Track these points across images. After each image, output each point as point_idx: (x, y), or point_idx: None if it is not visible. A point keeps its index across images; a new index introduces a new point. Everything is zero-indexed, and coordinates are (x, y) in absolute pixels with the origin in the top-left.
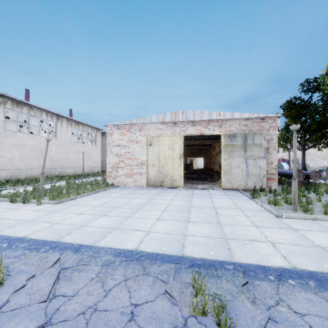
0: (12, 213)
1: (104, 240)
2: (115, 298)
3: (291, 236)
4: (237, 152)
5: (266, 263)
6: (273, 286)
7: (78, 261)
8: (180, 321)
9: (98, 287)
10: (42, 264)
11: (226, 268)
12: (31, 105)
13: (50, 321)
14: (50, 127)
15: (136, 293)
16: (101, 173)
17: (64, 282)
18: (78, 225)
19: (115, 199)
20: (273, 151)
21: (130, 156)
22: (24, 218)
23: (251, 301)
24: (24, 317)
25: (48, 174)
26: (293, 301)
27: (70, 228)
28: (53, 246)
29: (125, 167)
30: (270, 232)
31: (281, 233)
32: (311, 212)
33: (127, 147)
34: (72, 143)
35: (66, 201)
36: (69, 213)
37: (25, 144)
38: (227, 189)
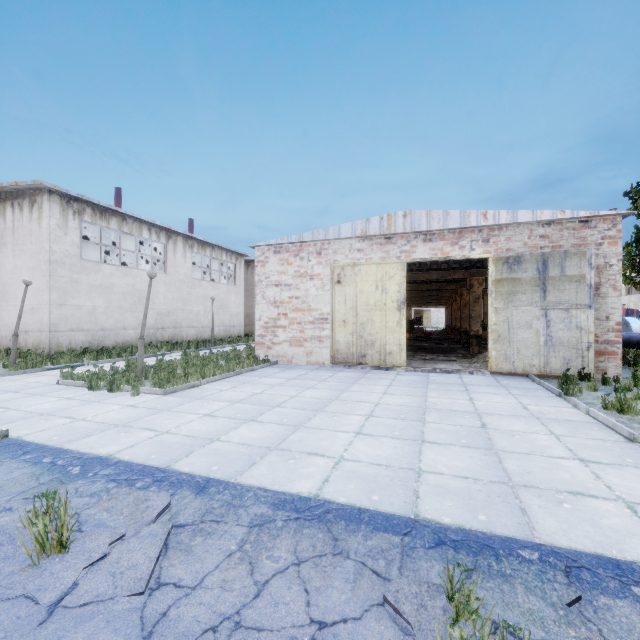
0: (90, 410)
1: (253, 472)
2: (276, 601)
3: None
4: (524, 295)
5: (619, 552)
6: None
7: (204, 513)
8: None
9: (243, 573)
10: (138, 514)
11: (522, 558)
12: (124, 215)
13: (151, 639)
14: (156, 253)
15: (321, 597)
16: (244, 337)
17: (177, 556)
18: (203, 438)
19: (272, 388)
20: (612, 293)
21: (300, 305)
22: (111, 419)
23: None
24: (102, 624)
25: (152, 339)
26: None
27: (190, 443)
28: (157, 477)
29: (289, 327)
30: (618, 476)
31: None
32: None
33: (294, 287)
34: (192, 282)
35: (183, 389)
36: (188, 413)
37: (114, 285)
38: (502, 374)
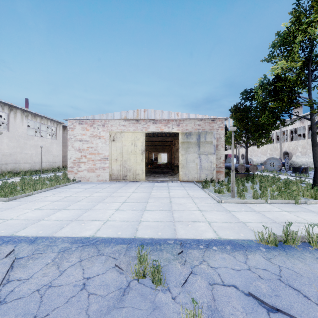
0: None
1: (62, 231)
2: (69, 275)
3: (224, 216)
4: (192, 148)
5: (200, 237)
6: (201, 252)
7: (34, 251)
8: (124, 284)
9: (54, 269)
10: None
11: (168, 243)
12: None
13: (5, 300)
14: (0, 118)
15: (89, 270)
16: (62, 168)
17: (18, 269)
18: (34, 220)
19: (76, 193)
20: (221, 148)
21: (93, 151)
22: None
23: (182, 264)
24: None
25: None
26: (212, 260)
27: (26, 223)
28: (5, 240)
29: (87, 162)
30: (209, 214)
31: (217, 214)
32: (243, 197)
33: (90, 142)
34: (27, 137)
35: (21, 197)
36: (25, 209)
37: None
38: (184, 182)
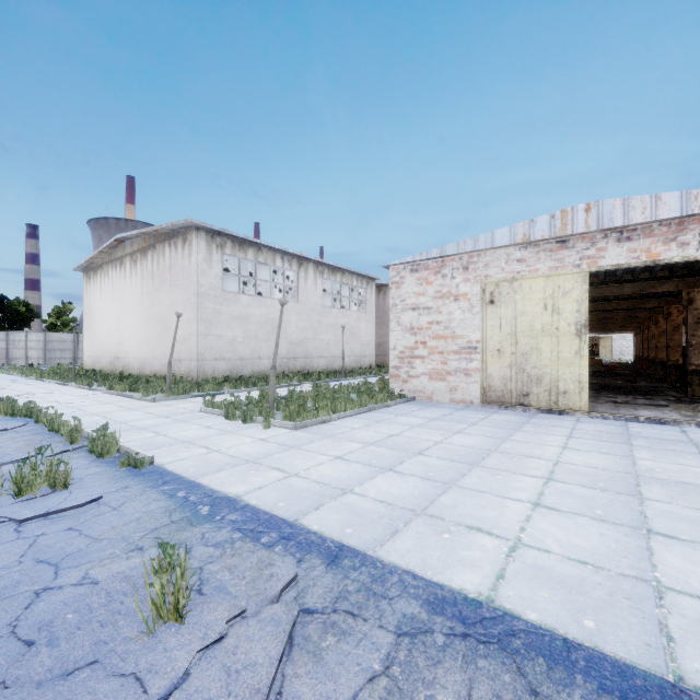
0: (224, 441)
1: (396, 544)
2: None
3: None
4: None
5: None
6: None
7: (336, 597)
8: None
9: None
10: (261, 583)
11: None
12: (259, 245)
13: None
14: (288, 282)
15: None
16: (375, 369)
17: (303, 661)
18: (334, 487)
19: (410, 429)
20: None
21: (442, 331)
22: (242, 453)
23: None
24: None
25: (285, 368)
26: None
27: (320, 492)
28: (284, 533)
29: (429, 357)
30: None
31: None
32: None
33: (435, 310)
34: (323, 310)
35: (313, 424)
36: (318, 454)
37: (251, 315)
38: None
